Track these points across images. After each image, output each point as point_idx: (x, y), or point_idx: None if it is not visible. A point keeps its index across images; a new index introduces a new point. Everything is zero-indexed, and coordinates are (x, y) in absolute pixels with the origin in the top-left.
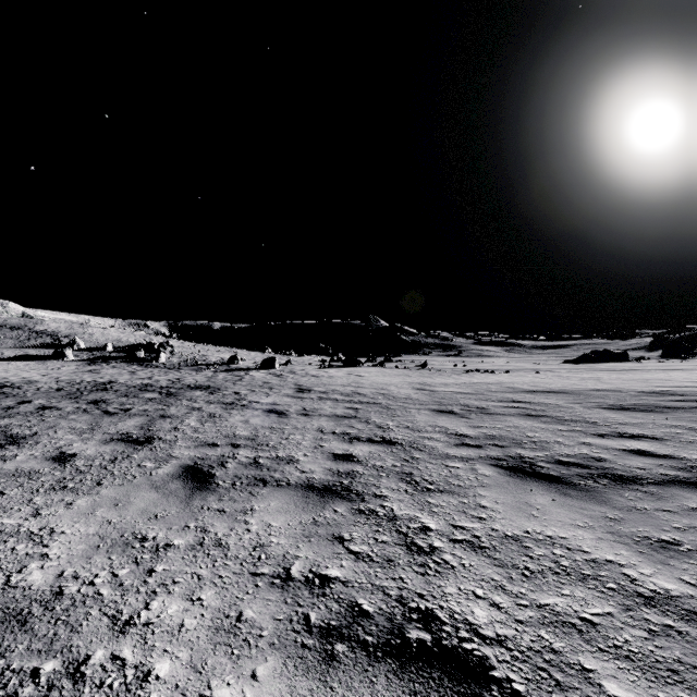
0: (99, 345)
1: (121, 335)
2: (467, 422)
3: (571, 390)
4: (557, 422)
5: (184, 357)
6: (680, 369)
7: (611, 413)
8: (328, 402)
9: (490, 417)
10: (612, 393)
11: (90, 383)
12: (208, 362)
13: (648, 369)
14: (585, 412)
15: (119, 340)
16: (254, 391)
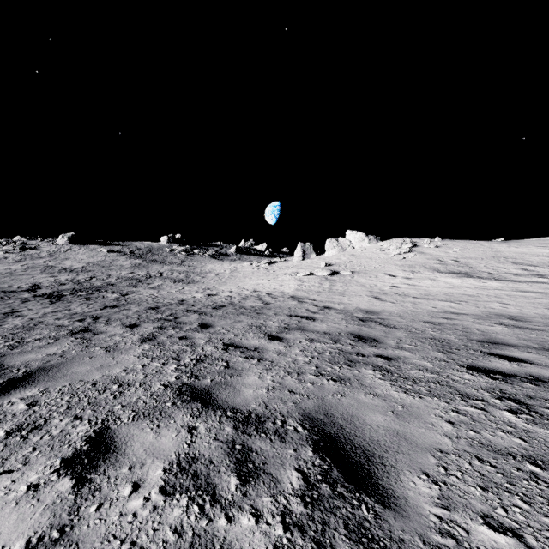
0: None
1: None
2: None
3: None
4: None
5: None
6: None
7: None
8: None
9: None
10: None
11: None
12: None
13: None
14: None
15: None
16: None
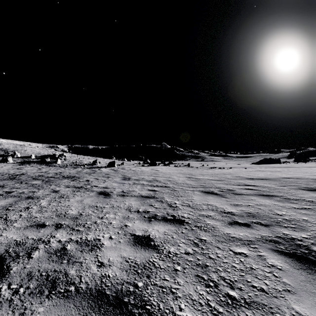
0: (28, 155)
1: (41, 151)
2: (227, 200)
3: (272, 178)
4: (286, 200)
5: (71, 161)
6: (313, 167)
7: (312, 193)
8: (138, 186)
9: (240, 197)
10: (298, 180)
11: (9, 175)
12: (82, 163)
13: (297, 167)
14: (296, 192)
15: (39, 153)
16: (98, 179)
